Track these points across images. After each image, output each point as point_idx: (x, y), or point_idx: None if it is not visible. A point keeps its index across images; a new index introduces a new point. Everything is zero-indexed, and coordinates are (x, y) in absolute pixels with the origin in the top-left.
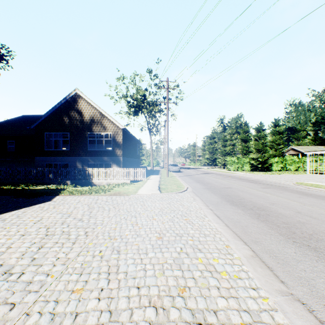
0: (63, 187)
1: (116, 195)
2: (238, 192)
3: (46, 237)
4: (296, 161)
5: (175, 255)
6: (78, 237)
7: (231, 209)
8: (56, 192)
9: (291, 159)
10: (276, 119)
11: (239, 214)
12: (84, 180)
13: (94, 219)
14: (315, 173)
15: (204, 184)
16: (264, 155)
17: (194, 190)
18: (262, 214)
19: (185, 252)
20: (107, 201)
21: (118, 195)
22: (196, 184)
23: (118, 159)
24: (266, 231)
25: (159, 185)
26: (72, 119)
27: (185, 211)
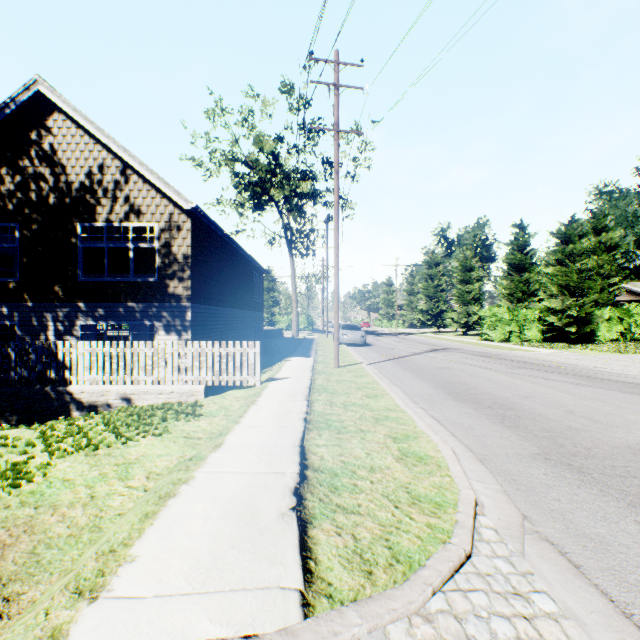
0: None
1: None
2: None
3: None
4: None
5: None
6: None
7: None
8: None
9: None
10: (599, 215)
11: None
12: (40, 383)
13: None
14: None
15: (498, 414)
16: (582, 301)
17: (528, 503)
18: None
19: None
20: None
21: None
22: (465, 414)
23: (176, 309)
24: None
25: (306, 433)
26: (27, 179)
27: None
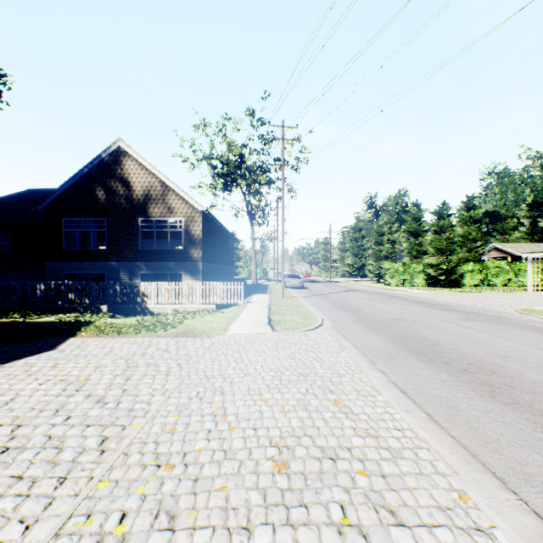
0: (88, 319)
1: (186, 336)
2: (421, 329)
3: (1, 457)
4: (506, 270)
5: (331, 539)
6: (80, 457)
7: (425, 372)
8: (72, 329)
9: (497, 266)
10: (469, 197)
11: (447, 385)
12: (132, 303)
13: (131, 397)
14: (541, 291)
15: (352, 312)
16: (450, 258)
17: (337, 325)
18: (496, 383)
19: (357, 527)
20: (168, 351)
21: (191, 336)
22: (338, 312)
23: (194, 265)
24: (533, 437)
25: (269, 315)
26: (112, 193)
27: (329, 377)
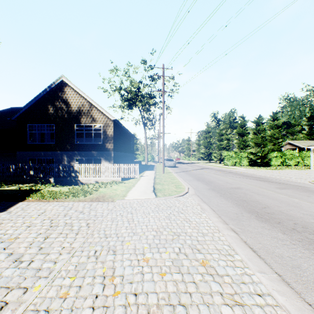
0: (38, 187)
1: (97, 201)
2: (253, 195)
3: None
4: (296, 156)
5: None
6: None
7: (266, 231)
8: (24, 195)
9: (291, 154)
10: (274, 112)
11: (285, 243)
12: (69, 177)
13: (43, 256)
14: None
15: (206, 183)
16: (263, 149)
17: (198, 192)
18: None
19: None
20: (82, 212)
21: (101, 201)
22: (197, 183)
23: (108, 153)
24: None
25: (154, 185)
26: (58, 109)
27: (196, 236)
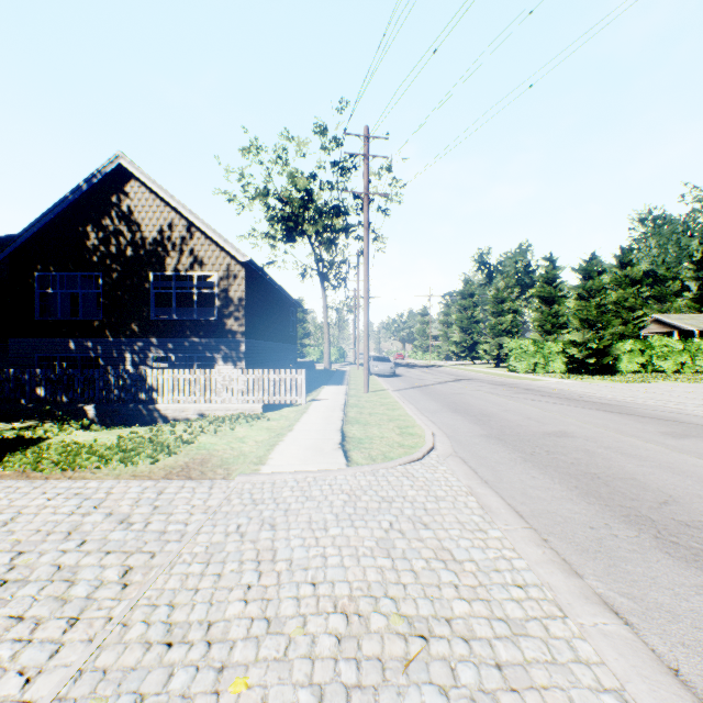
0: (38, 434)
1: (184, 477)
2: (613, 457)
3: None
4: (678, 350)
5: None
6: None
7: None
8: None
9: (665, 345)
10: (625, 249)
11: None
12: (134, 402)
13: None
14: None
15: (476, 419)
16: (601, 334)
17: (460, 448)
18: None
19: None
20: (126, 522)
21: (193, 477)
22: (454, 419)
23: (232, 344)
24: None
25: (344, 425)
26: (109, 236)
27: (487, 639)
